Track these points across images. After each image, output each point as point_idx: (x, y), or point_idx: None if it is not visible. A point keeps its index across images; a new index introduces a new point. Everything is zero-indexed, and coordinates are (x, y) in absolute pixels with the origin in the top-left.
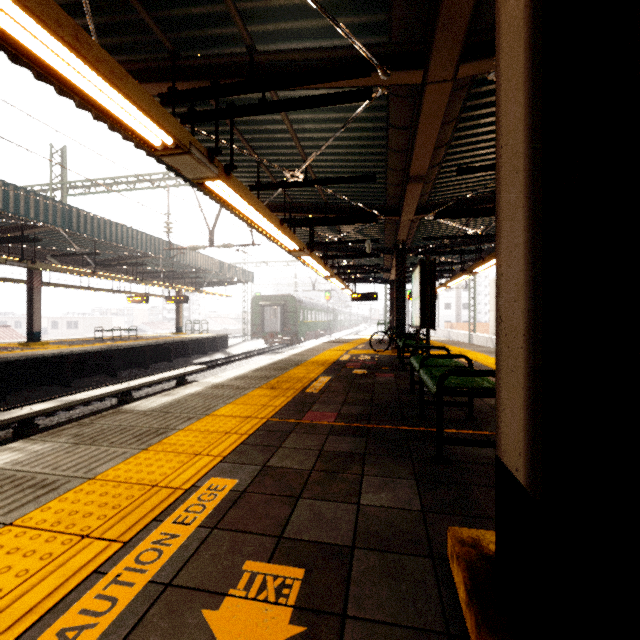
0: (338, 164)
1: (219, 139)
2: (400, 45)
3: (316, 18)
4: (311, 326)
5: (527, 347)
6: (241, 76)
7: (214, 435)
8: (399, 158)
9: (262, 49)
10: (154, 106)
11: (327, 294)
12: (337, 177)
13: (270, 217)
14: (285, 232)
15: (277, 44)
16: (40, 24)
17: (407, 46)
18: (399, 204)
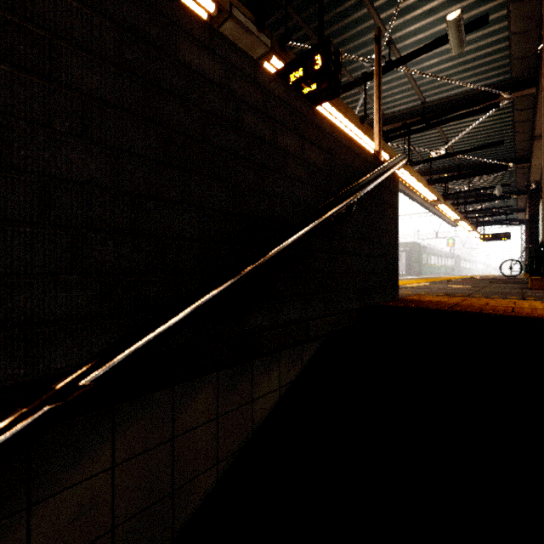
0: (471, 138)
1: (389, 142)
2: (518, 78)
3: (463, 81)
4: (434, 269)
5: (543, 207)
6: (417, 117)
7: (411, 282)
8: (525, 125)
9: (429, 100)
10: (387, 147)
11: (450, 241)
12: (471, 148)
13: (422, 182)
14: (430, 189)
15: (438, 96)
16: (369, 138)
17: (523, 77)
18: (529, 153)
